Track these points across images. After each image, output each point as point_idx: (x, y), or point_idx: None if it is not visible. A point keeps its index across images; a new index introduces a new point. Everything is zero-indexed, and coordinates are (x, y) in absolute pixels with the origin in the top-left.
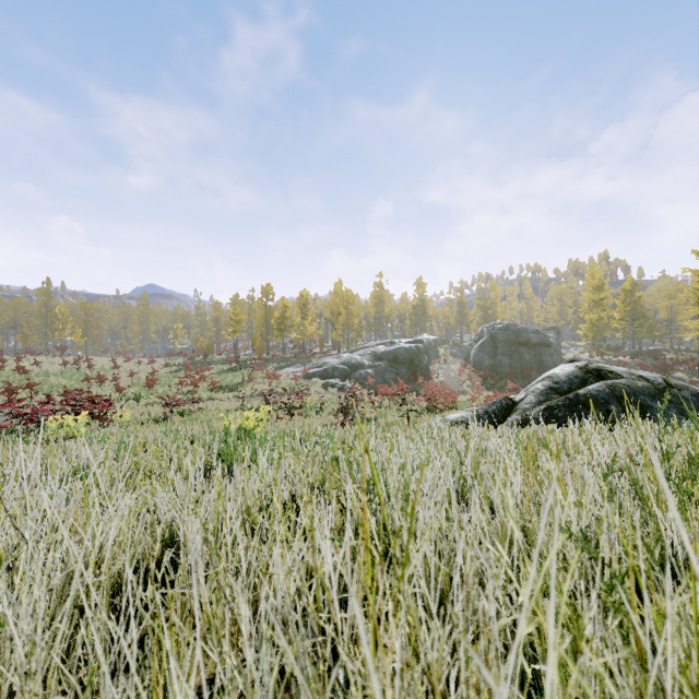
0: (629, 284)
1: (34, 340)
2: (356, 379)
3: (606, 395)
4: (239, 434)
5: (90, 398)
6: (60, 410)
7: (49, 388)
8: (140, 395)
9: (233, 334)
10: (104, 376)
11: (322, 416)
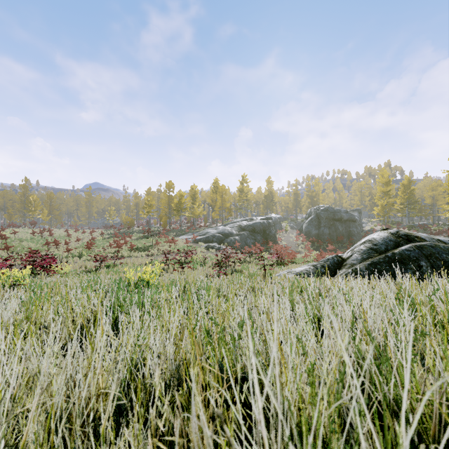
0: (406, 181)
1: (16, 217)
2: (228, 243)
3: (417, 254)
4: (128, 287)
5: (45, 256)
6: (20, 264)
7: (21, 249)
8: (82, 254)
9: (147, 214)
10: (59, 241)
11: (205, 268)
